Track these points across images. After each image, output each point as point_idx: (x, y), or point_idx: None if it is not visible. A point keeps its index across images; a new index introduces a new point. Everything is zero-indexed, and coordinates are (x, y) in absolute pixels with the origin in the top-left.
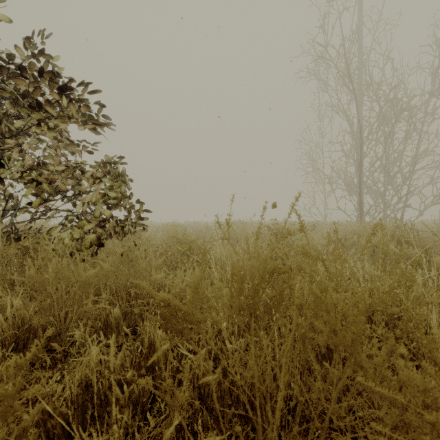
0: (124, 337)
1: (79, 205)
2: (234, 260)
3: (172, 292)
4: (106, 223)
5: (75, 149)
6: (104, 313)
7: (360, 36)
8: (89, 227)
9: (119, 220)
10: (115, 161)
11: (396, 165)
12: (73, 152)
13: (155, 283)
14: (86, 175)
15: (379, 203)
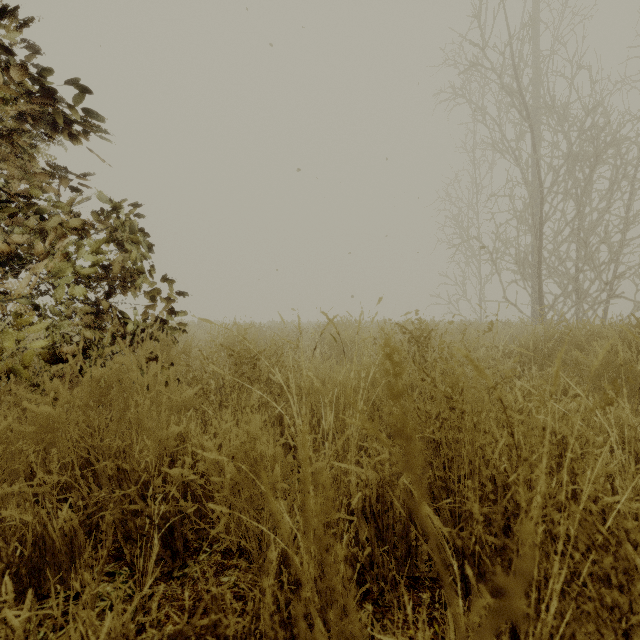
0: (88, 571)
1: (23, 280)
2: (338, 390)
3: (199, 469)
4: (103, 318)
5: (48, 183)
6: (35, 522)
7: (536, 35)
8: (42, 326)
9: (122, 313)
10: (116, 204)
11: (595, 232)
12: (41, 187)
13: (166, 445)
14: (47, 224)
15: (568, 292)
